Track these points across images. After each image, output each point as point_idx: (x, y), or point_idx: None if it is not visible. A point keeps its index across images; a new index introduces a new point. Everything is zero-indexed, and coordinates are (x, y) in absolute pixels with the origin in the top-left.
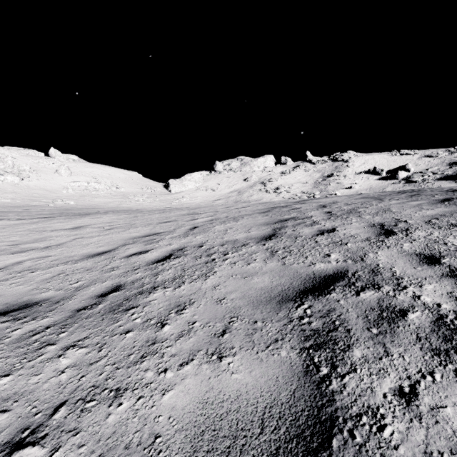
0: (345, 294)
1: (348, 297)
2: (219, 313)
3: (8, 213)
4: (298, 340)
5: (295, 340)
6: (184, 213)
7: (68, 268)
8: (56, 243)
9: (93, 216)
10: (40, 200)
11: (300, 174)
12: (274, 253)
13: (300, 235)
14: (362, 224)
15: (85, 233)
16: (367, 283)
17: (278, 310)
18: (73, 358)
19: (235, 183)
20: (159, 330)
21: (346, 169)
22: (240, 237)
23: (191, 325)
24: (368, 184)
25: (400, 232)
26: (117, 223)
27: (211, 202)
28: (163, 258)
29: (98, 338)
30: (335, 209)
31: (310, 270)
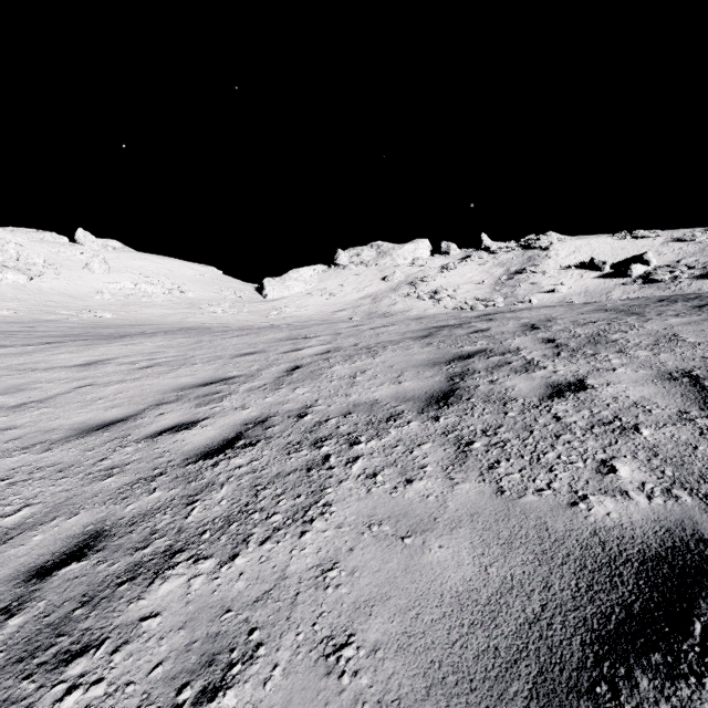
0: None
1: None
2: None
3: None
4: None
5: None
6: (282, 336)
7: (27, 462)
8: (39, 397)
9: (129, 340)
10: (57, 311)
11: (472, 270)
12: (465, 449)
13: (512, 397)
14: (641, 372)
15: (101, 374)
16: None
17: None
18: None
19: (369, 283)
20: None
21: (546, 261)
22: (383, 394)
23: None
24: (581, 285)
25: None
26: (163, 355)
27: (329, 314)
28: (221, 446)
29: None
30: (561, 334)
31: (584, 524)
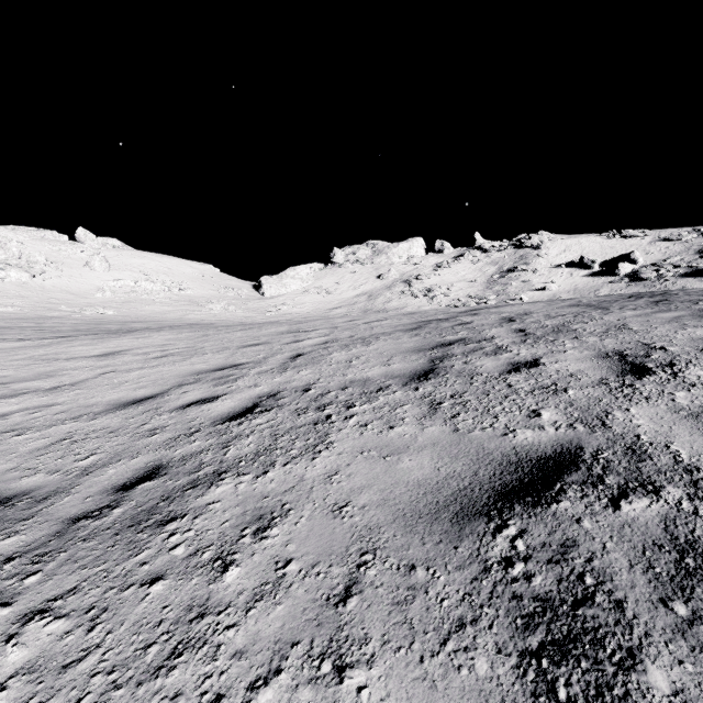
0: (589, 504)
1: (598, 512)
2: (338, 539)
3: (6, 330)
4: (509, 628)
5: (504, 625)
6: (283, 329)
7: (80, 427)
8: (70, 381)
9: (138, 334)
10: (60, 308)
11: (465, 268)
12: (436, 407)
13: (479, 373)
14: (585, 353)
15: (120, 363)
16: (628, 478)
17: (456, 540)
18: (32, 648)
19: (364, 281)
20: (217, 578)
21: (537, 260)
22: (375, 374)
23: (281, 568)
24: (571, 283)
25: (660, 369)
26: (174, 347)
27: (326, 311)
28: (242, 412)
29: (94, 594)
30: (532, 325)
31: (509, 444)
